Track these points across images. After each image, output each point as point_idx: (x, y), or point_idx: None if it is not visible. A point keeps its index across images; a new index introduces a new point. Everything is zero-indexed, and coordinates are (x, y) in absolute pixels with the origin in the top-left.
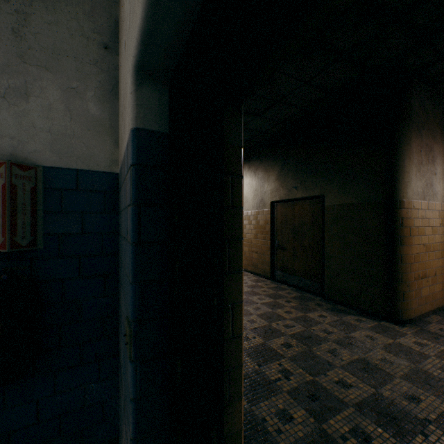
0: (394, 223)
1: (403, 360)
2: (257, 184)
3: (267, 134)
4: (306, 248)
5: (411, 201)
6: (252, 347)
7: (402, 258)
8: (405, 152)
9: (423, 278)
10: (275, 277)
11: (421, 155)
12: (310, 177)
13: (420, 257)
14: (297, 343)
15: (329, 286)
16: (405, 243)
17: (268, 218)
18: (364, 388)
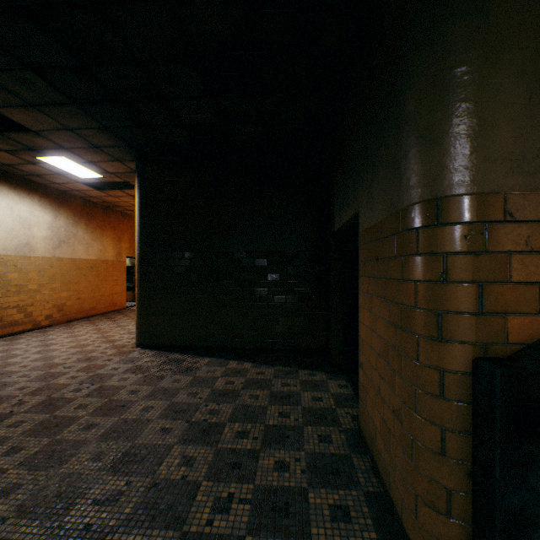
0: None
1: (87, 447)
2: None
3: None
4: None
5: None
6: None
7: None
8: None
9: None
10: None
11: None
12: None
13: None
14: None
15: None
16: None
17: None
18: (181, 449)
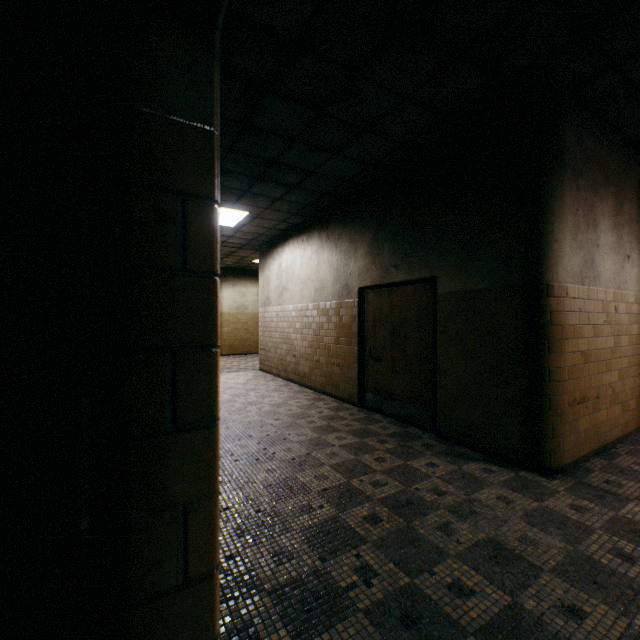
0: (539, 320)
1: (554, 538)
2: (339, 261)
3: (353, 185)
4: (411, 358)
5: (563, 286)
6: (316, 524)
7: (551, 373)
8: (555, 211)
9: (581, 403)
10: (365, 402)
11: (578, 216)
12: (416, 249)
13: (577, 370)
14: (389, 513)
15: (443, 416)
16: (555, 351)
17: (355, 313)
18: (494, 596)
